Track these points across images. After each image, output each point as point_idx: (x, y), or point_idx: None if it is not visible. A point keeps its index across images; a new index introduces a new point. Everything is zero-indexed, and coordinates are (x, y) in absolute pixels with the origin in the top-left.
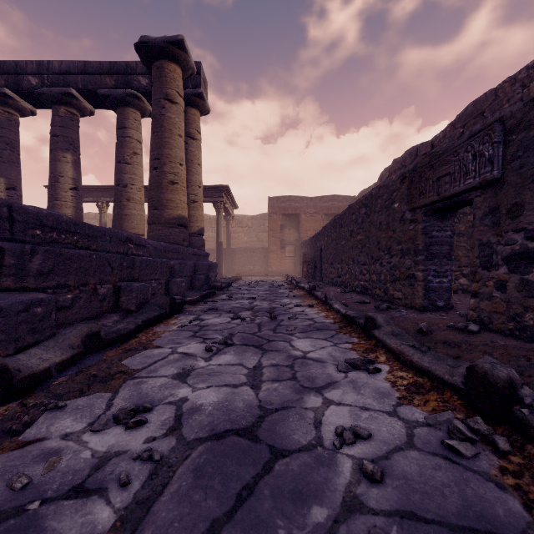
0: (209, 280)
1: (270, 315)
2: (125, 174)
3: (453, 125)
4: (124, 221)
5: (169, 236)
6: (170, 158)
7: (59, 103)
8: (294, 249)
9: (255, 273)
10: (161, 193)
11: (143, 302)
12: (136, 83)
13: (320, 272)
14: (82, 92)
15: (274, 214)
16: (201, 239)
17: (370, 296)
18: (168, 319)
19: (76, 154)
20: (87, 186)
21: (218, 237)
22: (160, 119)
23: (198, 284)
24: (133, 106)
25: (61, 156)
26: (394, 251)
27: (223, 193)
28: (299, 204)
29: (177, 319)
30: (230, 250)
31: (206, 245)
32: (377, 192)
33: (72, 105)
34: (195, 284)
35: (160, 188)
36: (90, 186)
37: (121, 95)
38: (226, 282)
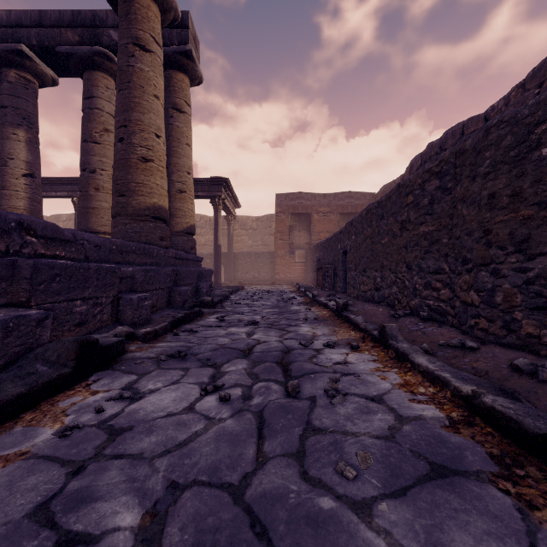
0: (199, 292)
1: (285, 386)
2: (93, 156)
3: (522, 87)
4: (91, 216)
5: (140, 233)
6: (141, 126)
7: (8, 64)
8: (305, 253)
9: (260, 281)
10: (128, 173)
11: (19, 352)
12: (106, 38)
13: (343, 281)
14: (37, 50)
15: (281, 214)
16: (190, 240)
17: (455, 328)
18: (66, 391)
19: (32, 132)
20: (59, 178)
21: (216, 239)
22: (127, 72)
23: (178, 300)
24: (103, 70)
25: (10, 133)
26: (542, 246)
27: (221, 186)
28: (311, 202)
29: (84, 392)
30: (232, 255)
31: (206, 250)
32: (481, 139)
33: (25, 68)
34: (175, 299)
35: (127, 166)
36: (63, 178)
37: (86, 54)
38: (222, 294)
